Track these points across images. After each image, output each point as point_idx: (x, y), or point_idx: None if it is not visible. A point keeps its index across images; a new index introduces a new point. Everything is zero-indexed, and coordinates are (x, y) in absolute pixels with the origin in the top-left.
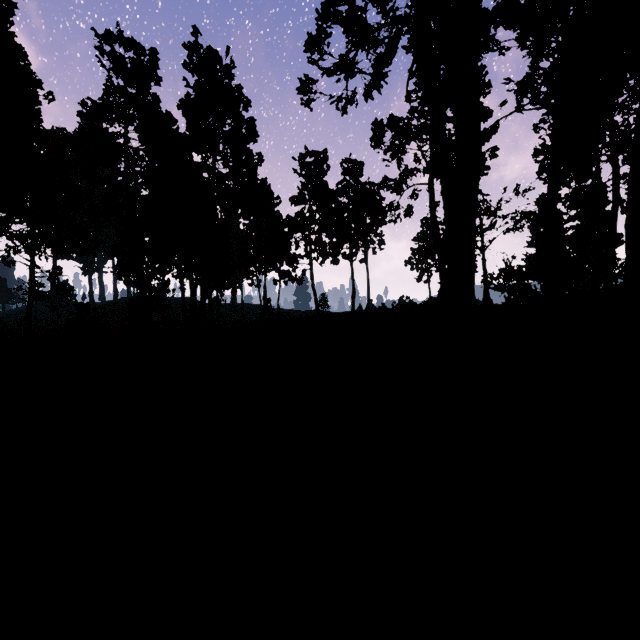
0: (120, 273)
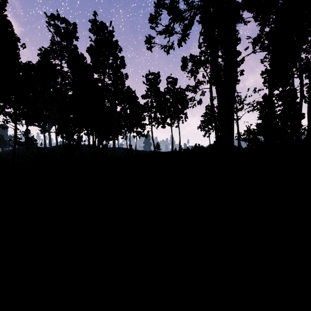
0: (58, 132)
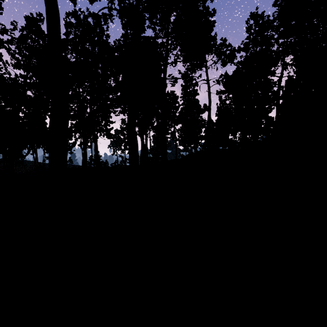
0: None
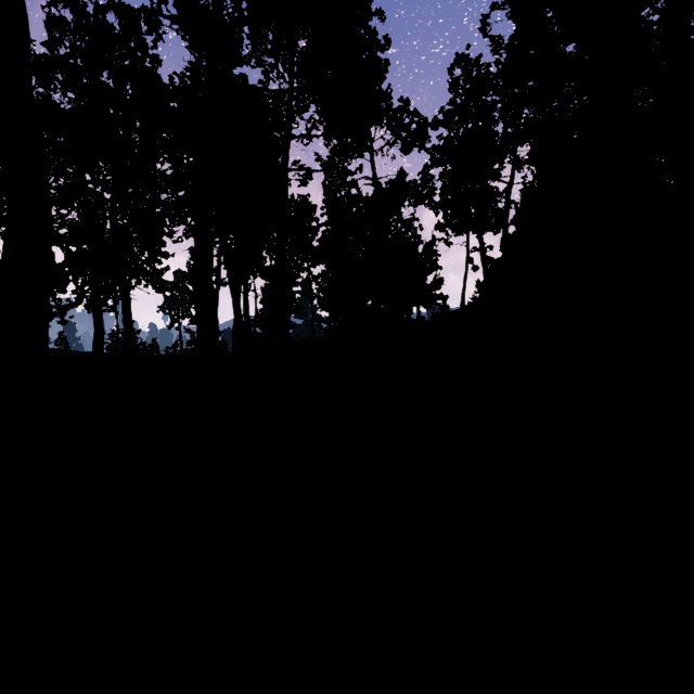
0: None
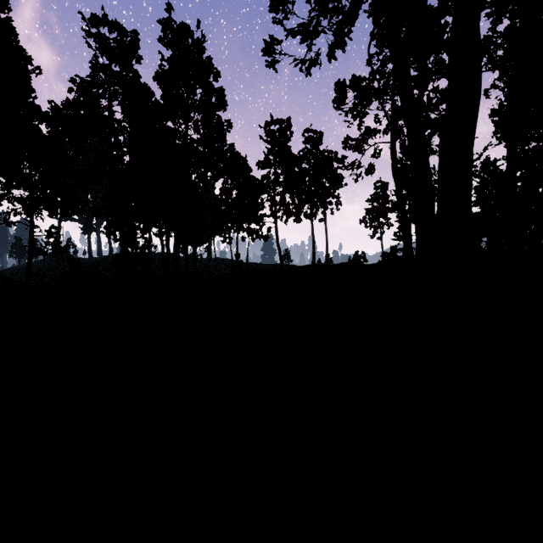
0: (109, 232)
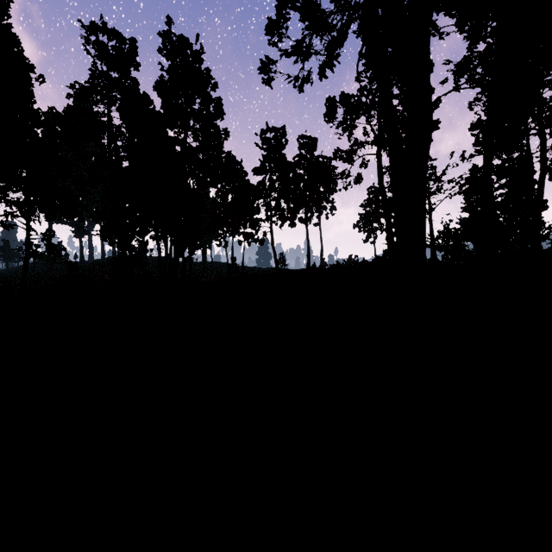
0: (105, 235)
